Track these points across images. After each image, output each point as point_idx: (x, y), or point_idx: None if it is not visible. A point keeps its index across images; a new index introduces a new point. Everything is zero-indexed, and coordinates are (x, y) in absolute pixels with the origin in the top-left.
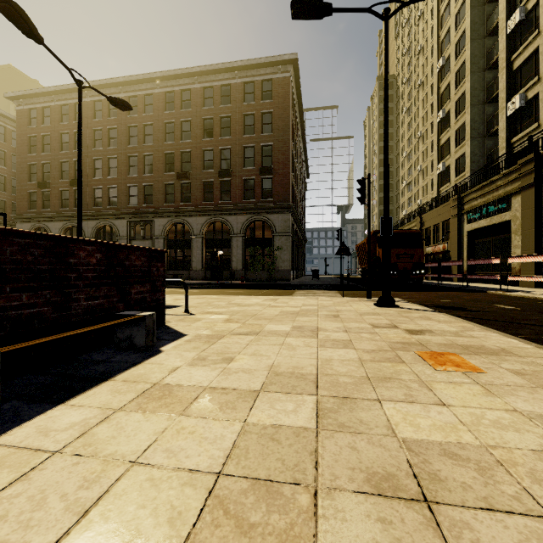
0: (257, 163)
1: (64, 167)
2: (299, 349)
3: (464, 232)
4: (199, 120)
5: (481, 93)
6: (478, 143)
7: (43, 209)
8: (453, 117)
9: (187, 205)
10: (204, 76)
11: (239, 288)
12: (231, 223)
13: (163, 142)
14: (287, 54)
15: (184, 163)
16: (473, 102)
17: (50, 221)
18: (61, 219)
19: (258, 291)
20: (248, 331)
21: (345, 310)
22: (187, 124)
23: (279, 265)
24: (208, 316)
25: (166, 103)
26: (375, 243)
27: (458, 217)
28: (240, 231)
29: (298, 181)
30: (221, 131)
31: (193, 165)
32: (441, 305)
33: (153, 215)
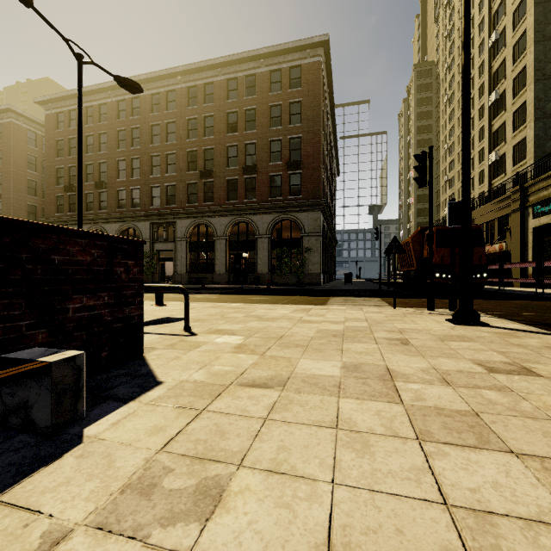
0: (284, 157)
1: (90, 170)
2: (377, 446)
3: (529, 229)
4: (223, 114)
5: (547, 66)
6: (543, 125)
7: (70, 212)
8: (510, 97)
9: (211, 205)
10: (228, 67)
11: (264, 293)
12: (256, 223)
13: (185, 139)
14: (317, 36)
15: (207, 161)
16: (536, 76)
17: (76, 225)
18: (86, 222)
19: (285, 298)
20: (267, 375)
21: (412, 331)
22: (210, 119)
23: (308, 268)
24: (213, 339)
25: (189, 99)
26: (422, 242)
27: (521, 211)
28: (266, 231)
29: (328, 178)
30: (246, 125)
31: (217, 163)
32: (542, 321)
33: (175, 216)
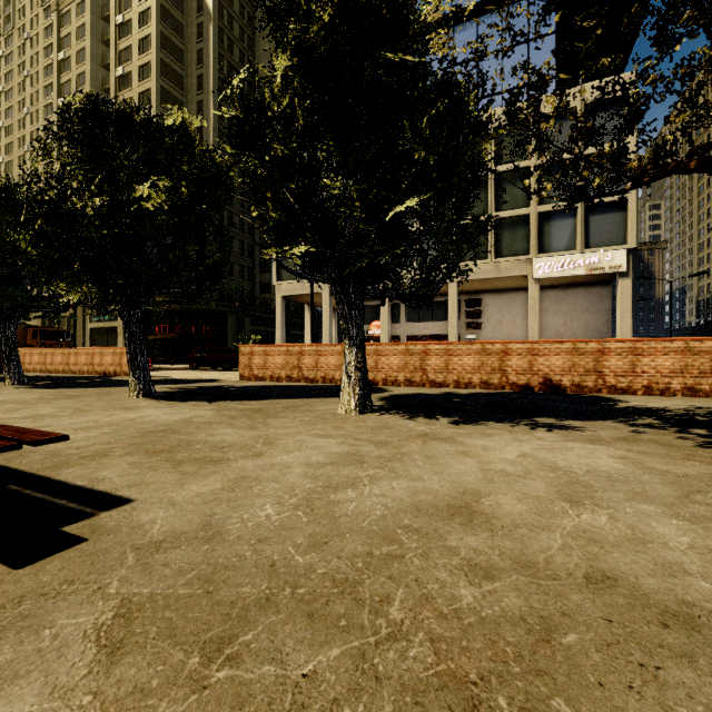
0: None
1: None
2: None
3: (88, 328)
4: None
5: None
6: None
7: None
8: None
9: None
10: None
11: None
12: None
13: None
14: None
15: None
16: None
17: None
18: None
19: None
20: None
21: None
22: None
23: None
24: None
25: None
26: (25, 335)
27: (84, 317)
28: None
29: None
30: None
31: None
32: None
33: None
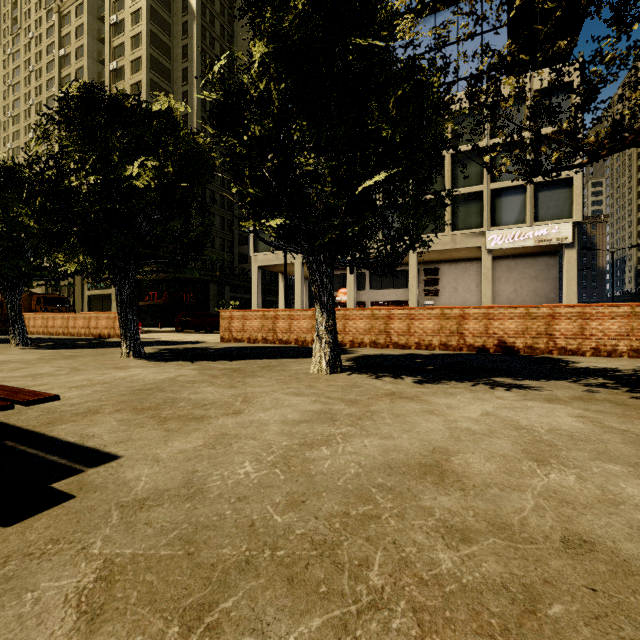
0: None
1: None
2: None
3: (86, 295)
4: None
5: None
6: None
7: None
8: None
9: None
10: None
11: None
12: None
13: None
14: None
15: None
16: None
17: None
18: None
19: None
20: None
21: None
22: None
23: None
24: None
25: None
26: (30, 301)
27: (82, 285)
28: None
29: None
30: None
31: None
32: None
33: None
